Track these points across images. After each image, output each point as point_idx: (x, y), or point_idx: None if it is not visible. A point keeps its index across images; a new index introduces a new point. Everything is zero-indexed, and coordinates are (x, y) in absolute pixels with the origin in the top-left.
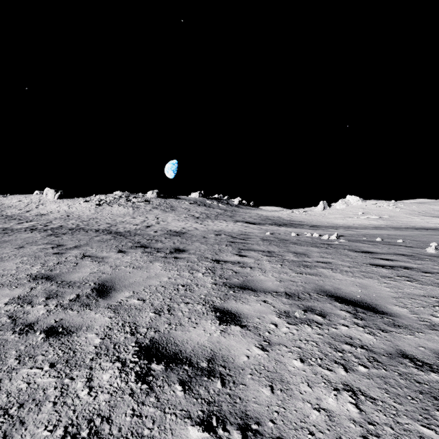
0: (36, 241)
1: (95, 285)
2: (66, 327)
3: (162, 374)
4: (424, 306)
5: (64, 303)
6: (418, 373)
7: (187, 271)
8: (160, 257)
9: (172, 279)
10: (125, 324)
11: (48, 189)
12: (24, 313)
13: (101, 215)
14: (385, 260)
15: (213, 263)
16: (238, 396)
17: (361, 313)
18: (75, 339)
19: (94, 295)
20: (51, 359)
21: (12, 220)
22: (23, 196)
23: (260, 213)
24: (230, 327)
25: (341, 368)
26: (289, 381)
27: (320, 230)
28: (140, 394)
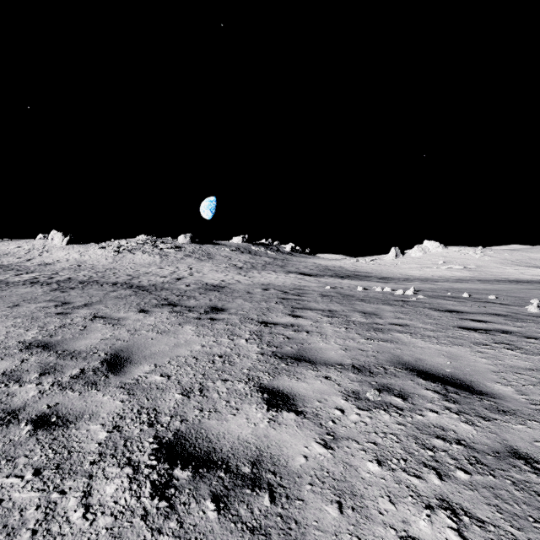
0: (36, 298)
1: (105, 355)
2: (63, 415)
3: (189, 485)
4: (534, 383)
5: (63, 381)
6: (538, 481)
7: (226, 337)
8: (192, 318)
9: (206, 347)
10: (141, 410)
11: (54, 232)
12: (8, 395)
13: (121, 264)
14: (476, 321)
15: (260, 325)
16: (293, 518)
17: (453, 393)
18: (72, 432)
19: (103, 370)
20: (36, 462)
21: (8, 271)
22: (23, 241)
23: (318, 262)
24: (281, 414)
25: (433, 474)
26: (363, 495)
27: (392, 283)
28: (157, 516)
